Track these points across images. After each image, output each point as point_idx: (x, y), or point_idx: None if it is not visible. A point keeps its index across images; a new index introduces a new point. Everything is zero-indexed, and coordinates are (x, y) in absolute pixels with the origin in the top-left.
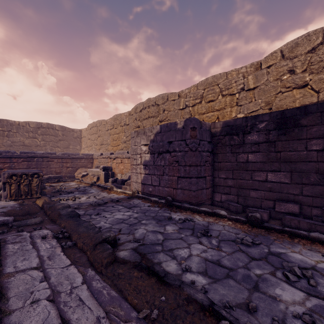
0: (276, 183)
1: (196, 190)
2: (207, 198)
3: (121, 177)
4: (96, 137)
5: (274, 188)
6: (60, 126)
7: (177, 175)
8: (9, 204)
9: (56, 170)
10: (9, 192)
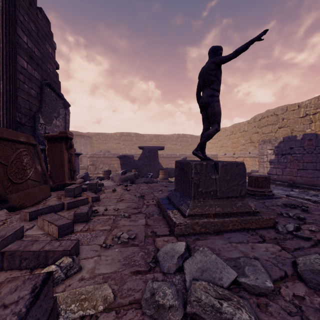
0: None
1: (312, 177)
2: None
3: None
4: (217, 141)
5: None
6: (189, 135)
7: (297, 168)
8: None
9: None
10: None
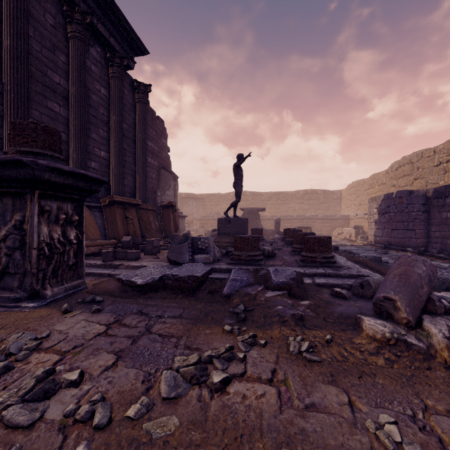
0: None
1: (402, 238)
2: (417, 246)
3: None
4: (355, 198)
5: None
6: (321, 190)
7: (391, 229)
8: None
9: (318, 229)
10: None
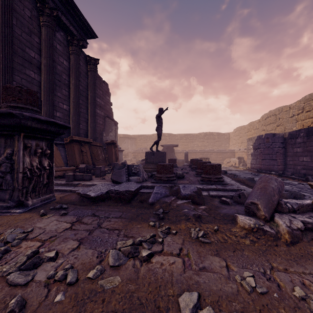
0: (306, 162)
1: (268, 165)
2: (278, 170)
3: None
4: (238, 138)
5: (305, 164)
6: (216, 133)
7: (261, 159)
8: None
9: (214, 159)
10: None
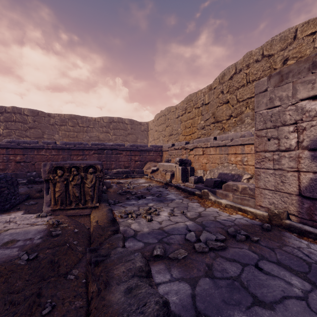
0: None
1: None
2: None
3: (204, 175)
4: (164, 128)
5: None
6: (129, 119)
7: None
8: (30, 229)
9: (124, 164)
10: (53, 196)
